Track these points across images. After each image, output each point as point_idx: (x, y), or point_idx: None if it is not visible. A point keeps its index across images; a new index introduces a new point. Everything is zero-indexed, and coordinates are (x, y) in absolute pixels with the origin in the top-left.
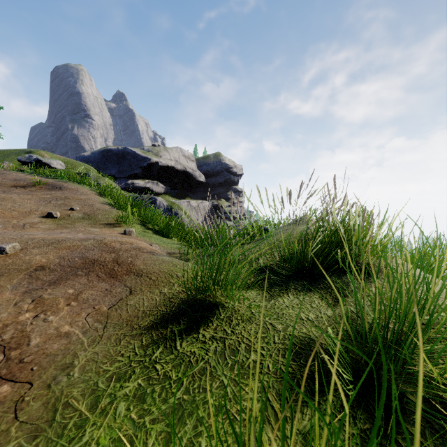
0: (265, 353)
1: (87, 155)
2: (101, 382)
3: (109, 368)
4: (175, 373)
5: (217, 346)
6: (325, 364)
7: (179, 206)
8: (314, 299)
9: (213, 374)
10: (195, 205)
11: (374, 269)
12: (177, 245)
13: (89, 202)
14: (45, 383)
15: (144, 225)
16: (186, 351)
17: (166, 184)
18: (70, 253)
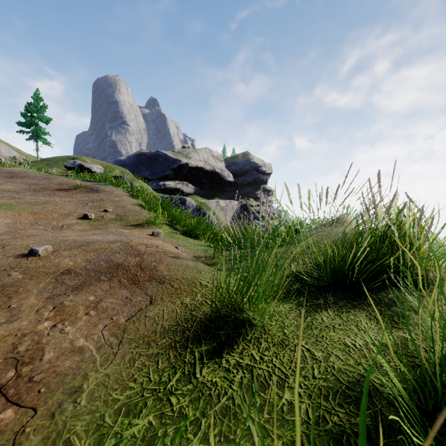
0: (302, 392)
1: (123, 159)
2: (108, 415)
3: (119, 396)
4: (192, 410)
5: (243, 376)
6: (383, 415)
7: (208, 206)
8: (360, 318)
9: (237, 415)
10: (223, 205)
11: (434, 282)
12: (204, 247)
13: (122, 204)
14: (49, 411)
15: (173, 226)
16: (207, 381)
17: (195, 185)
18: (97, 256)
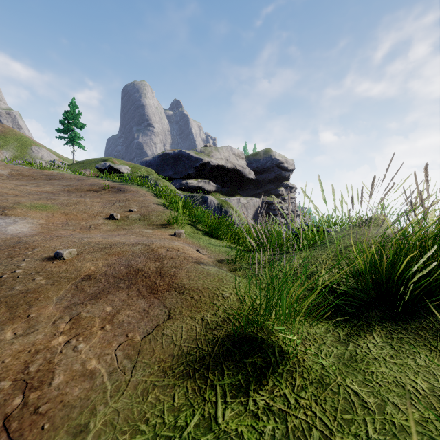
0: None
1: (149, 159)
2: None
3: None
4: None
5: (275, 427)
6: None
7: (229, 204)
8: (417, 348)
9: None
10: (244, 202)
11: None
12: (226, 248)
13: (146, 204)
14: None
15: (194, 226)
16: (231, 429)
17: (217, 183)
18: (118, 260)
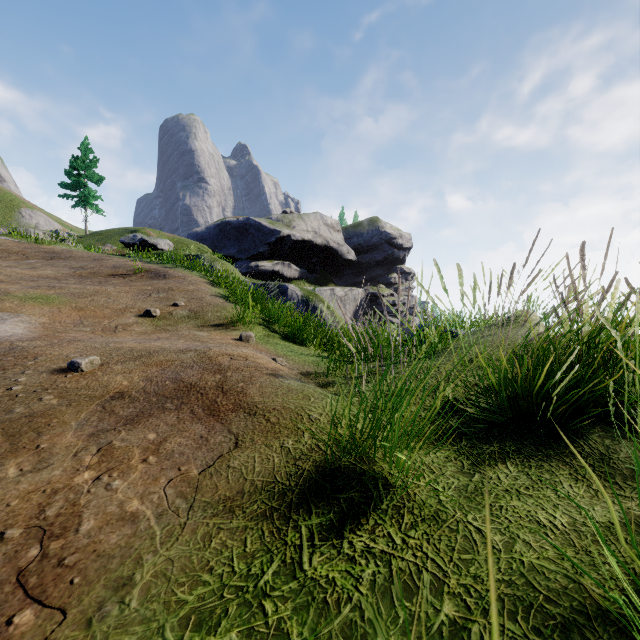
0: (472, 603)
1: (201, 231)
2: (170, 627)
3: (186, 596)
4: (298, 625)
5: (376, 571)
6: None
7: (319, 296)
8: (560, 478)
9: (368, 638)
10: (341, 295)
11: None
12: (314, 357)
13: (198, 295)
14: (84, 615)
15: (269, 327)
16: (320, 576)
17: (301, 266)
18: (161, 372)
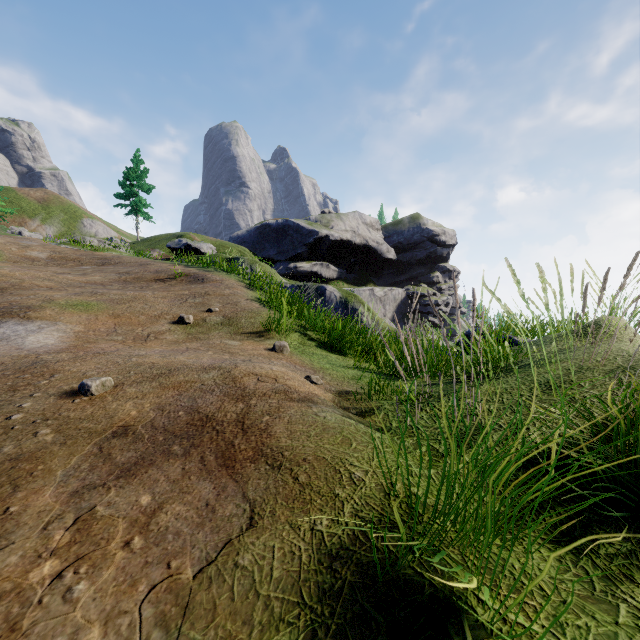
0: None
1: (241, 234)
2: None
3: None
4: None
5: None
6: None
7: (358, 298)
8: None
9: None
10: (380, 295)
11: None
12: (354, 371)
13: (233, 299)
14: None
15: (305, 334)
16: None
17: (340, 266)
18: (177, 397)
